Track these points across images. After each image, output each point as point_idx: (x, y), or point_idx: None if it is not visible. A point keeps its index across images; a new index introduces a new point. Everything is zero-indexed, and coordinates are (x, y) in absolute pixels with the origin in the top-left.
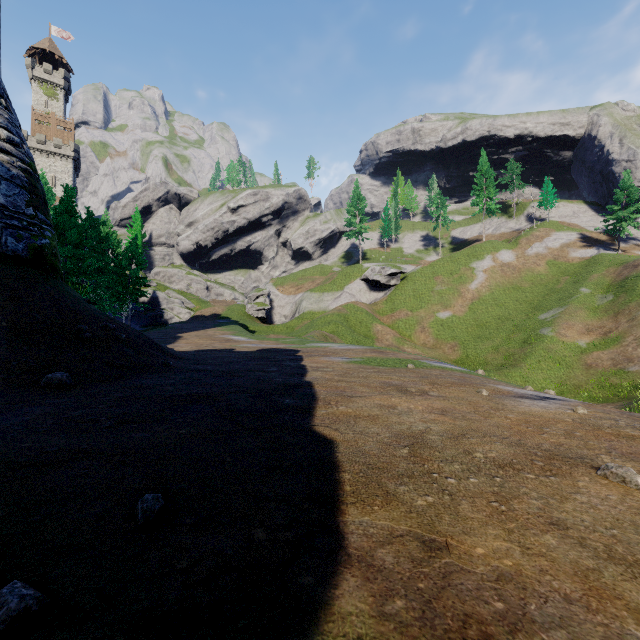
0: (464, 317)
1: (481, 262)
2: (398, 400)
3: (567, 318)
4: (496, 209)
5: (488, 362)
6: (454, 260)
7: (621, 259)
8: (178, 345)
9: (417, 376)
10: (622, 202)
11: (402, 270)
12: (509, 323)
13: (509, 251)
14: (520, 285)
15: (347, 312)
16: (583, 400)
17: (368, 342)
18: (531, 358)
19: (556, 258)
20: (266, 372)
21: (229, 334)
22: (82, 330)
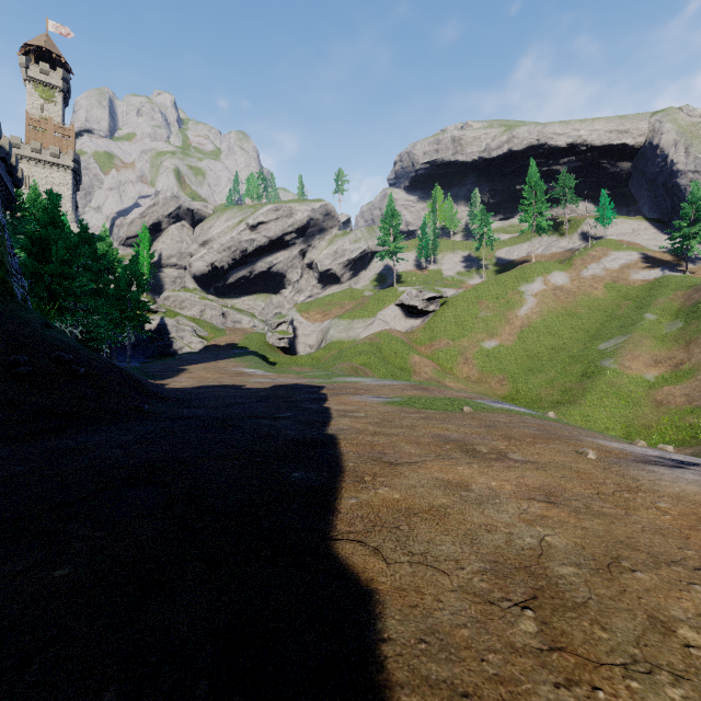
0: (513, 347)
1: (531, 285)
2: (468, 470)
3: (631, 348)
4: (547, 226)
5: (542, 398)
6: (500, 283)
7: (690, 281)
8: (178, 380)
9: (481, 425)
10: (690, 217)
11: (442, 294)
12: (564, 354)
13: (562, 273)
14: (575, 311)
15: (380, 341)
16: (655, 443)
17: (404, 375)
18: (592, 394)
19: (615, 280)
20: (275, 419)
21: (243, 366)
22: (18, 362)
